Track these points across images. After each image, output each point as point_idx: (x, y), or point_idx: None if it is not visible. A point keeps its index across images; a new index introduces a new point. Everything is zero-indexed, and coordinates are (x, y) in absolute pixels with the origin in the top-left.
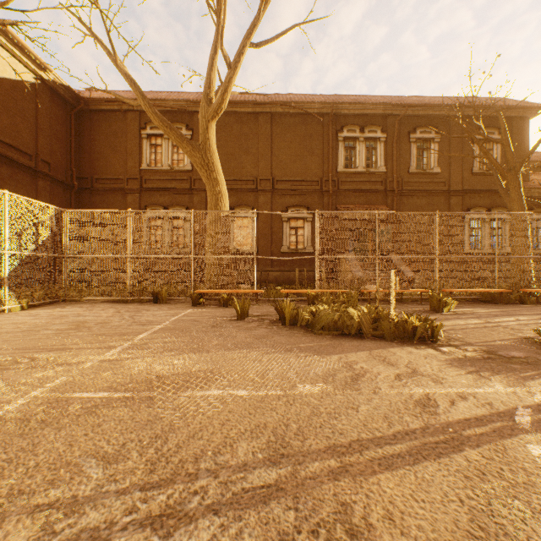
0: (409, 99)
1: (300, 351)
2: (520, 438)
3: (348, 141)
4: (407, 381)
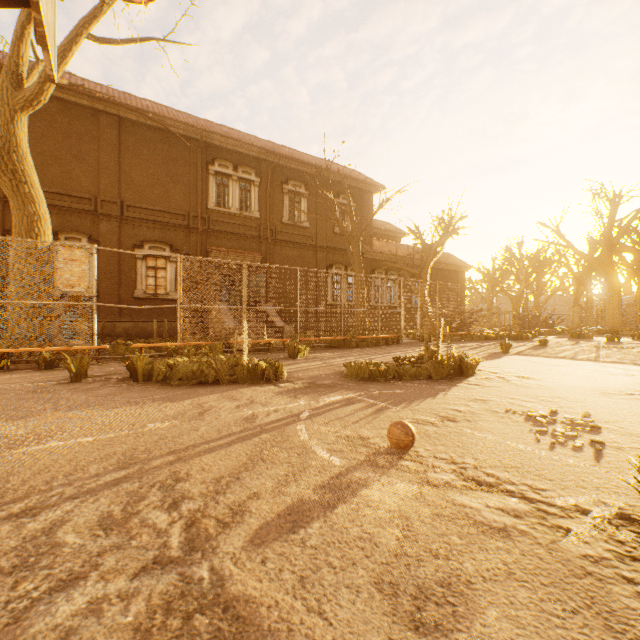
0: (283, 149)
1: (154, 401)
2: (296, 424)
3: (221, 177)
4: (243, 408)
